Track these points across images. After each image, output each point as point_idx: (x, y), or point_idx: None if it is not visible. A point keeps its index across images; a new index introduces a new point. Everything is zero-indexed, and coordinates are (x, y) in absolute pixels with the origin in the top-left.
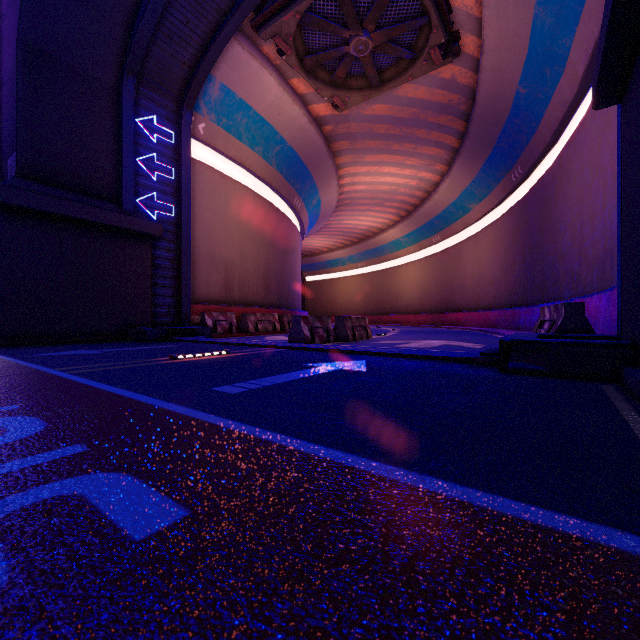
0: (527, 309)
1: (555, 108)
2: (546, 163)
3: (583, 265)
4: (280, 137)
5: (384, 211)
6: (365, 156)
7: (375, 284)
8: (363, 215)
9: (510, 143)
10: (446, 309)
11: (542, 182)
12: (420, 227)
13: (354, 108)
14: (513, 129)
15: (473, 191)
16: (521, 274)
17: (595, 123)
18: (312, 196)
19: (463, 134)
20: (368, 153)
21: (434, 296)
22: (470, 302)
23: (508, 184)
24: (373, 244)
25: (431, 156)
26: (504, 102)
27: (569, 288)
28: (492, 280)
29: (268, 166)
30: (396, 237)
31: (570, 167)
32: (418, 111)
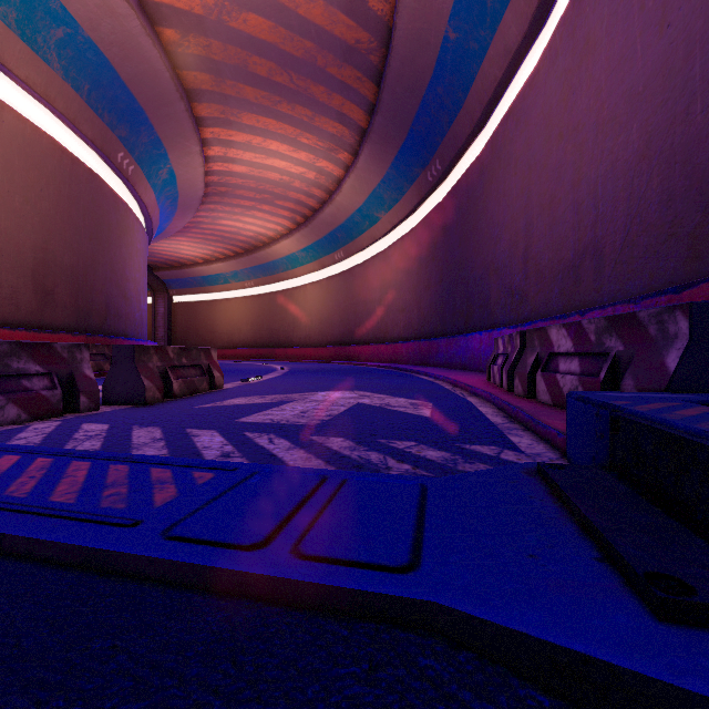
0: (449, 340)
1: (492, 64)
2: (469, 157)
3: (531, 278)
4: (61, 7)
5: (275, 213)
6: (241, 114)
7: (267, 309)
8: (248, 215)
9: (429, 126)
10: (350, 341)
11: (466, 179)
12: (320, 239)
13: (213, 7)
14: (434, 103)
15: (382, 195)
16: (438, 298)
17: (557, 68)
18: (157, 161)
19: (373, 107)
20: (245, 109)
21: (337, 325)
22: (378, 333)
23: (423, 185)
24: (264, 258)
25: (333, 136)
26: (427, 54)
27: (507, 311)
28: (403, 306)
29: (39, 62)
30: (292, 251)
31: (509, 148)
32: (314, 49)
